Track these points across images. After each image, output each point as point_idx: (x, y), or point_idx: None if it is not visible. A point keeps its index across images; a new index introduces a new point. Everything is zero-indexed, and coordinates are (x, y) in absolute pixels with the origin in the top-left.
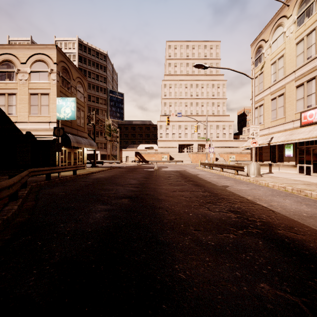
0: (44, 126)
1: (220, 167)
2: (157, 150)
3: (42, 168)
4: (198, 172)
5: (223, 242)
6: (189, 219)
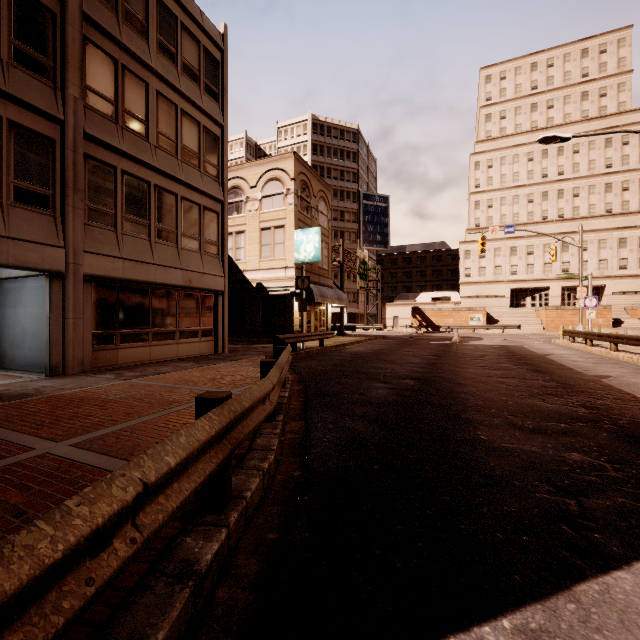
0: (278, 273)
1: (610, 341)
2: (458, 304)
3: (289, 335)
4: (552, 350)
5: (545, 428)
6: (505, 406)
